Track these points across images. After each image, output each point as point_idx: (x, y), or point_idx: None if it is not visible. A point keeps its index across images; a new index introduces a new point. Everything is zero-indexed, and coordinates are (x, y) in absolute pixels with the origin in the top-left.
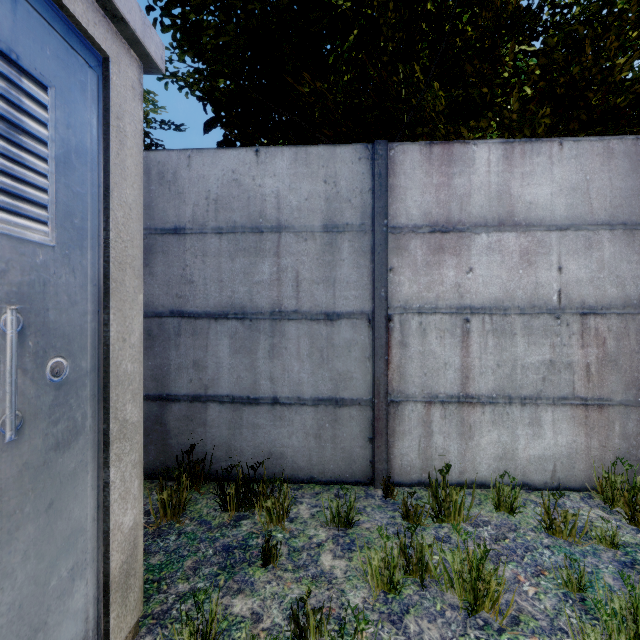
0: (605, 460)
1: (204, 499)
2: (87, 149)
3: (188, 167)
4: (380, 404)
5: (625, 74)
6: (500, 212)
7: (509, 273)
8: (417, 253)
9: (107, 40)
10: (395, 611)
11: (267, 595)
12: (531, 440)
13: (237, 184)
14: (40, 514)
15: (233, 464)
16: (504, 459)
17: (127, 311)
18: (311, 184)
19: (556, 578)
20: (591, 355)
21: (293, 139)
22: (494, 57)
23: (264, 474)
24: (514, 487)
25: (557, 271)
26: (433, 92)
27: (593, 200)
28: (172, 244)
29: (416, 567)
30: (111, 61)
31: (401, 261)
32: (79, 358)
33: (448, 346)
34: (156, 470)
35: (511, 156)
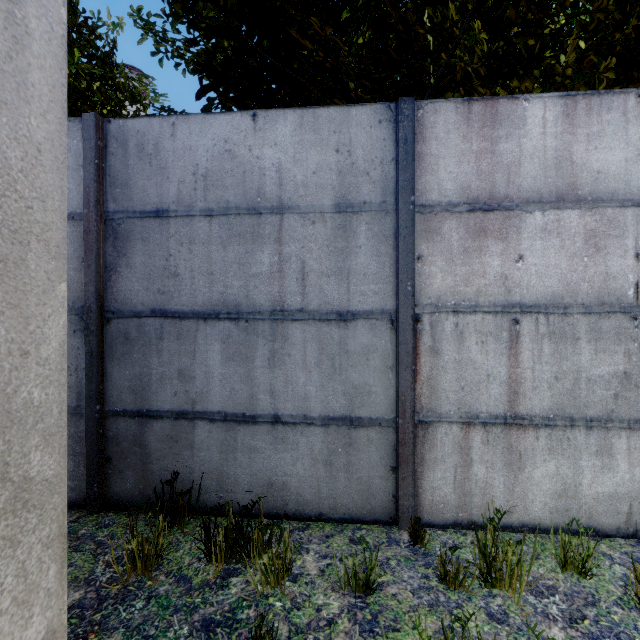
0: None
1: (188, 542)
2: None
3: (172, 137)
4: (406, 425)
5: None
6: (559, 184)
7: (570, 261)
8: (452, 237)
9: None
10: None
11: None
12: (599, 473)
13: (230, 156)
14: None
15: (225, 495)
16: (564, 497)
17: (31, 308)
18: (320, 154)
19: None
20: None
21: None
22: None
23: (261, 513)
24: (577, 532)
25: (634, 258)
26: (472, 37)
27: None
28: (153, 230)
29: None
30: None
31: (432, 247)
32: None
33: (492, 353)
34: (134, 500)
35: (573, 113)
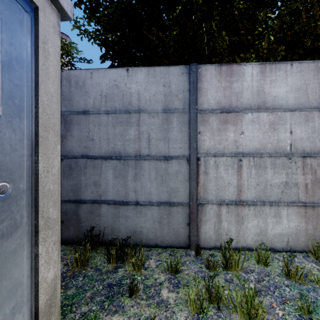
0: (316, 236)
1: (99, 256)
2: (24, 59)
3: (91, 78)
4: (193, 205)
5: None
6: (258, 101)
7: (263, 134)
8: (213, 124)
9: None
10: None
11: (131, 314)
12: (275, 225)
13: (117, 87)
14: None
15: (115, 237)
16: (260, 235)
17: (50, 155)
18: (156, 87)
19: (294, 306)
20: (308, 179)
21: (147, 65)
22: (254, 19)
23: (131, 243)
24: (266, 250)
25: (289, 133)
26: (222, 37)
27: (309, 95)
28: (82, 119)
29: (215, 298)
30: (39, 9)
31: (205, 128)
32: (18, 182)
33: (230, 174)
34: (74, 240)
35: (264, 71)
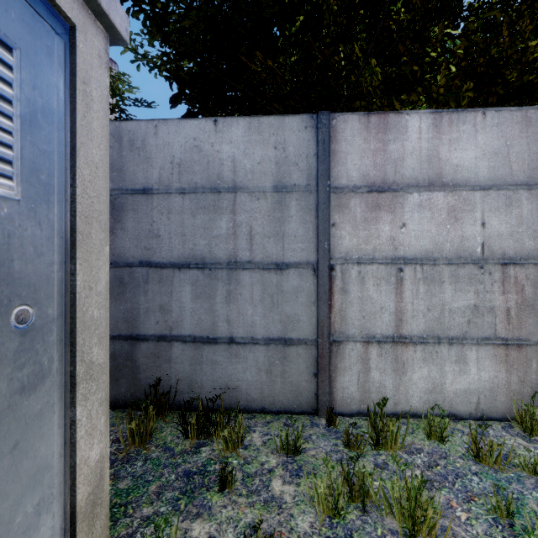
0: (523, 393)
1: (168, 427)
2: (54, 110)
3: (155, 135)
4: (324, 343)
5: (536, 55)
6: (430, 174)
7: (438, 228)
8: (356, 210)
9: (73, 9)
10: (340, 536)
11: (223, 519)
12: (457, 375)
13: (198, 150)
14: (4, 455)
15: (194, 396)
16: (433, 392)
17: (93, 261)
18: (263, 150)
19: (486, 504)
20: (511, 300)
21: (247, 112)
22: (424, 38)
23: (221, 405)
24: (442, 417)
25: (481, 226)
26: (370, 68)
27: (513, 163)
28: (141, 203)
29: (358, 493)
30: (77, 29)
31: (342, 217)
32: (45, 306)
33: (384, 292)
34: (127, 401)
35: (440, 124)
